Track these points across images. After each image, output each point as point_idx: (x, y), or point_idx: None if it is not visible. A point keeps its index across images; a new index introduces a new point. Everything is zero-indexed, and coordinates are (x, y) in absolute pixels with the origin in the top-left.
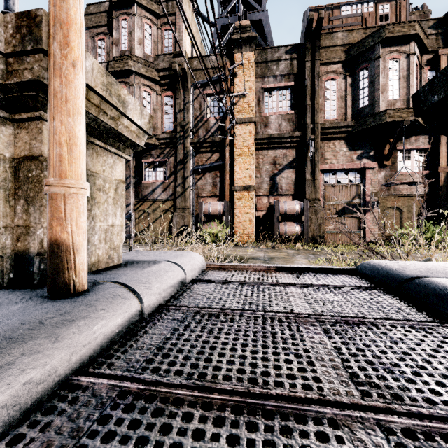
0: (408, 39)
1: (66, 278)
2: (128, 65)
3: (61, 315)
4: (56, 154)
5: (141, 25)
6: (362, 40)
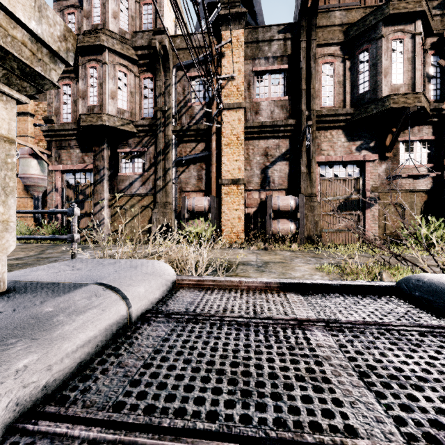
0: (413, 17)
1: None
2: (100, 39)
3: None
4: None
5: None
6: (362, 18)
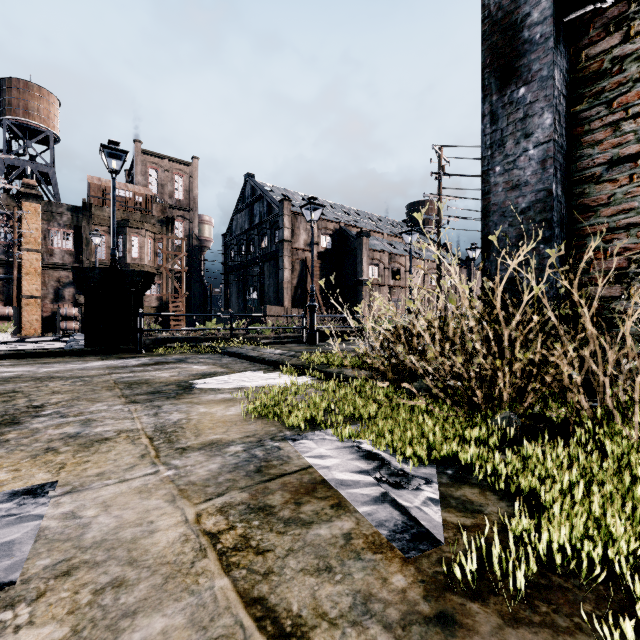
0: (142, 229)
1: None
2: None
3: None
4: None
5: None
6: (119, 220)
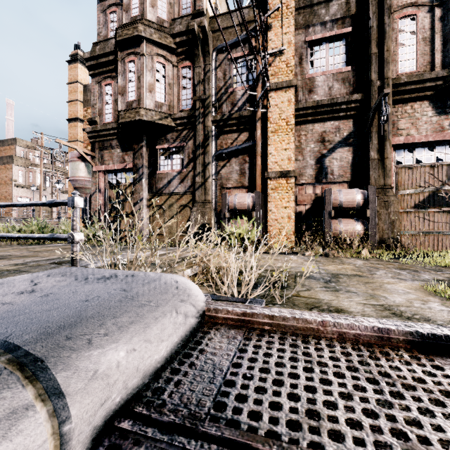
0: None
1: None
2: (137, 30)
3: None
4: None
5: None
6: None
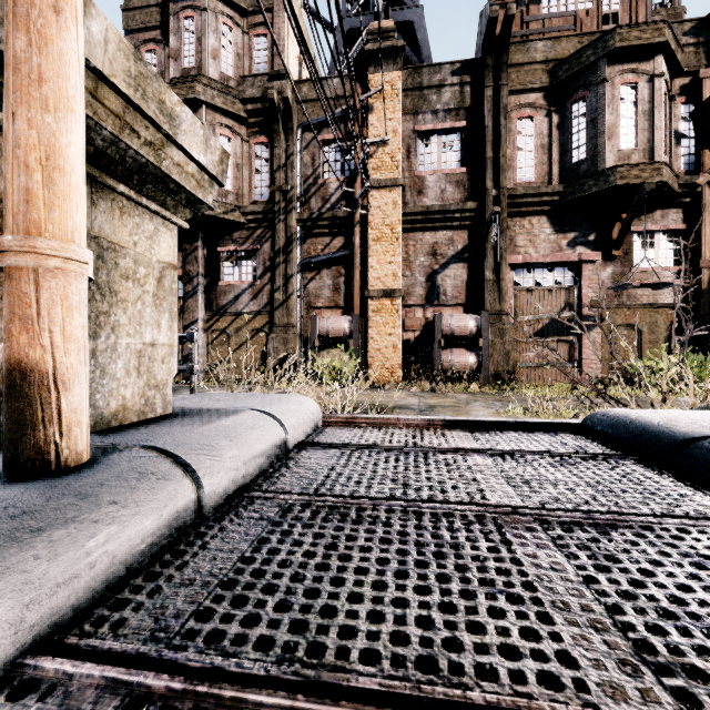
0: (651, 51)
1: (39, 440)
2: (194, 91)
3: (14, 518)
4: (18, 187)
5: (216, 27)
6: (576, 53)
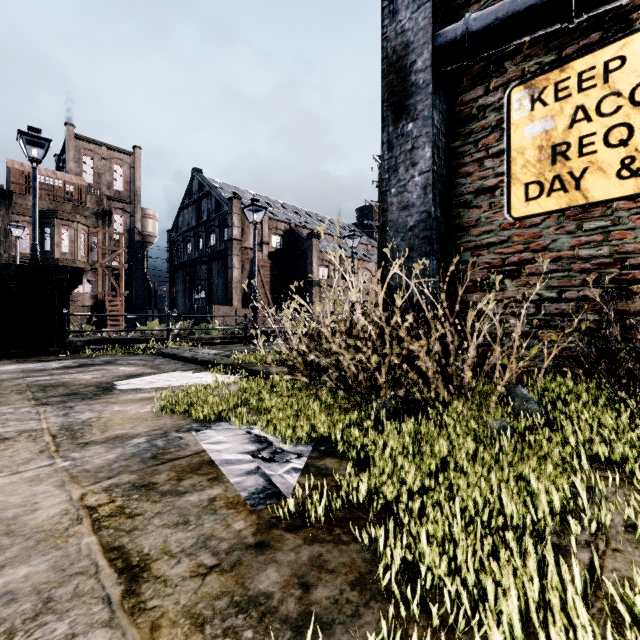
0: (74, 221)
1: None
2: None
3: None
4: None
5: None
6: (46, 211)
